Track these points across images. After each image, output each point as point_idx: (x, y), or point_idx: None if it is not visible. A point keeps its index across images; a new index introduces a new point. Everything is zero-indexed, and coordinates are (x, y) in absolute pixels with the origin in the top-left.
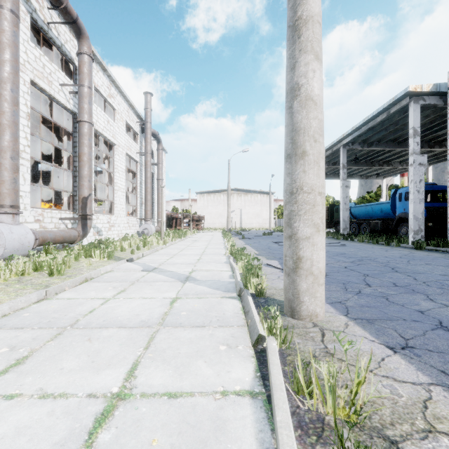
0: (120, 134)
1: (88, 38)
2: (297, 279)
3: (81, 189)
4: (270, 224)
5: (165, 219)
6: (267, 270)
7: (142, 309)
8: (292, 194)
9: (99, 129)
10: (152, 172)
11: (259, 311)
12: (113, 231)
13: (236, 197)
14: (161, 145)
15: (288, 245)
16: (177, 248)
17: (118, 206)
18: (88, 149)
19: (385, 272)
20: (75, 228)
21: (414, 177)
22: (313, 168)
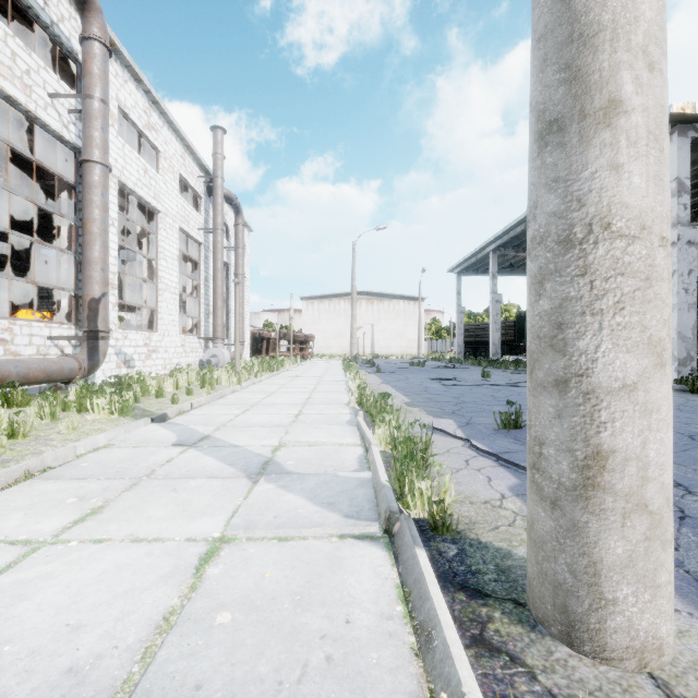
0: (168, 194)
1: (99, 11)
2: (592, 524)
3: (86, 285)
4: (420, 348)
5: (249, 341)
6: (437, 442)
7: (105, 597)
8: (568, 245)
9: (128, 182)
10: (227, 262)
11: (455, 606)
12: (155, 361)
13: (365, 305)
14: (242, 217)
15: (554, 410)
16: (261, 391)
17: (164, 317)
18: (101, 213)
19: (686, 448)
20: (73, 355)
21: (680, 266)
22: (647, 154)
